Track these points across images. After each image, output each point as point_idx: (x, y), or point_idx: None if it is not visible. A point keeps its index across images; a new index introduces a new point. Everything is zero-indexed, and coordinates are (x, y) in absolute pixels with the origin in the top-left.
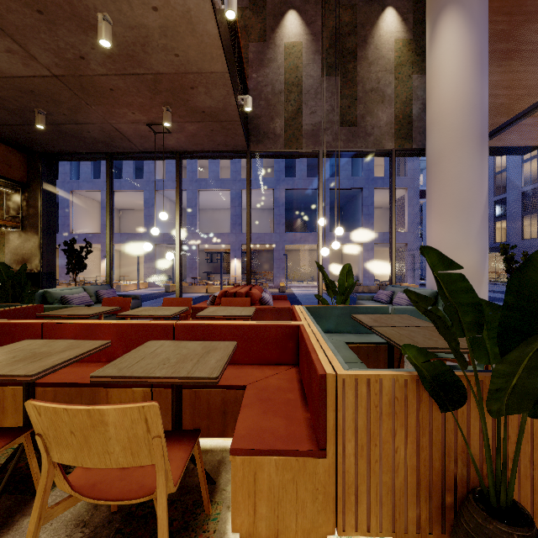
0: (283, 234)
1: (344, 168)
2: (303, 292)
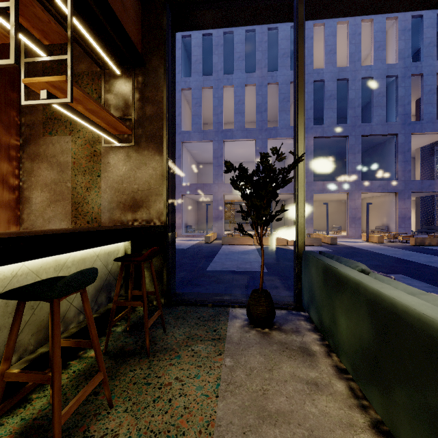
0: (311, 183)
1: (377, 113)
2: (354, 244)
